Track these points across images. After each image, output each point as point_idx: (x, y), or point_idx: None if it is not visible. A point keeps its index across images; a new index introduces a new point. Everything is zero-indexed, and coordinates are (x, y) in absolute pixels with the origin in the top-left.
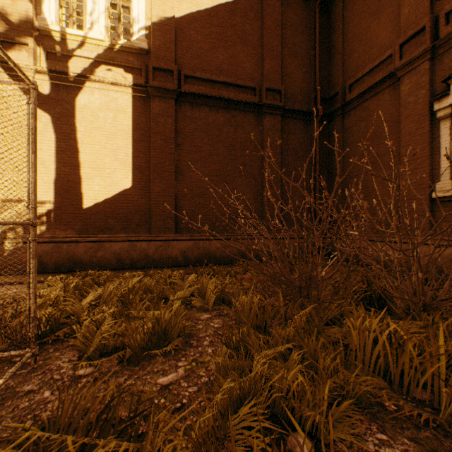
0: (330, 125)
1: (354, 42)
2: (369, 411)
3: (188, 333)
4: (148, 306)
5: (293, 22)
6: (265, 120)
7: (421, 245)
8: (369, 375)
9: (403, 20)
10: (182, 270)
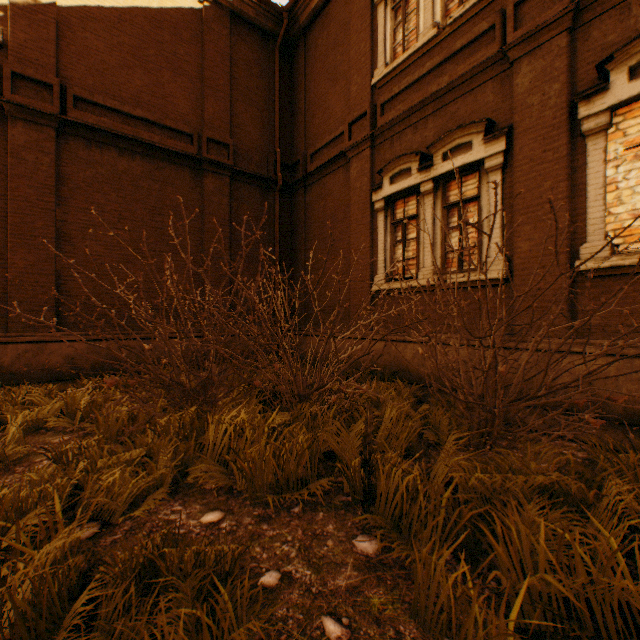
0: (294, 198)
1: (316, 106)
2: (186, 493)
3: (19, 460)
4: None
5: (247, 61)
6: (207, 180)
7: (364, 340)
8: (214, 465)
9: (353, 98)
10: (66, 385)
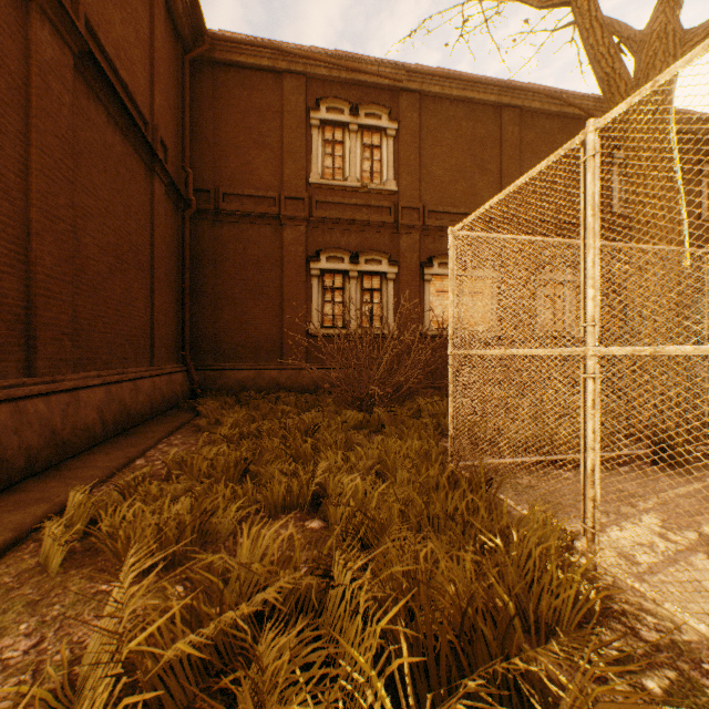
0: (194, 224)
1: (231, 149)
2: None
3: None
4: (362, 440)
5: (169, 54)
6: (156, 184)
7: (304, 370)
8: None
9: (287, 178)
10: (132, 445)
